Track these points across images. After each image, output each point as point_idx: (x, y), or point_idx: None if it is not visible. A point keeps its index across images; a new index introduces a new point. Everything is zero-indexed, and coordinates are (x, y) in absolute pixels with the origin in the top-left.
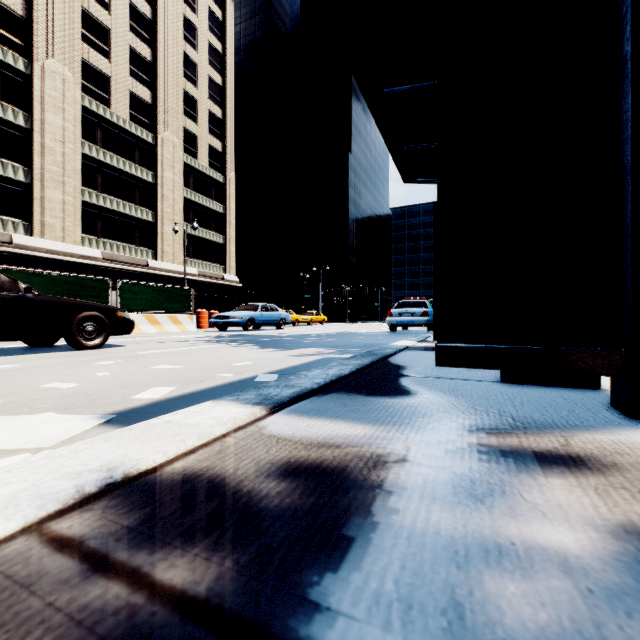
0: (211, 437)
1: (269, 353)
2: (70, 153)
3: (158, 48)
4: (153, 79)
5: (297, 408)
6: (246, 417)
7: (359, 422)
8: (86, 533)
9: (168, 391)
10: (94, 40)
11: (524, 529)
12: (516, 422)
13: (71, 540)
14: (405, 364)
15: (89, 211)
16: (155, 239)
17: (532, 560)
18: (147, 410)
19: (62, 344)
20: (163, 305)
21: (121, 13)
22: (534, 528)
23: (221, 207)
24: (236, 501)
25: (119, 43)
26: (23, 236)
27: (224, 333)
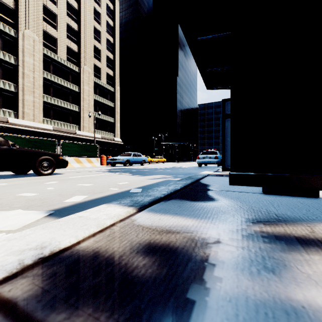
0: (104, 226)
1: (137, 177)
2: (37, 77)
3: (81, 24)
4: (78, 39)
5: (153, 208)
6: (124, 214)
7: (189, 217)
8: (19, 295)
9: (83, 198)
10: (49, 20)
11: (307, 294)
12: (278, 217)
13: (8, 301)
14: (209, 183)
15: (46, 106)
16: (79, 120)
17: (321, 321)
18: (72, 208)
19: (32, 173)
20: (83, 153)
21: (62, 6)
22: (313, 293)
23: (113, 104)
24: (117, 271)
25: (61, 21)
26: (13, 118)
27: (114, 167)
